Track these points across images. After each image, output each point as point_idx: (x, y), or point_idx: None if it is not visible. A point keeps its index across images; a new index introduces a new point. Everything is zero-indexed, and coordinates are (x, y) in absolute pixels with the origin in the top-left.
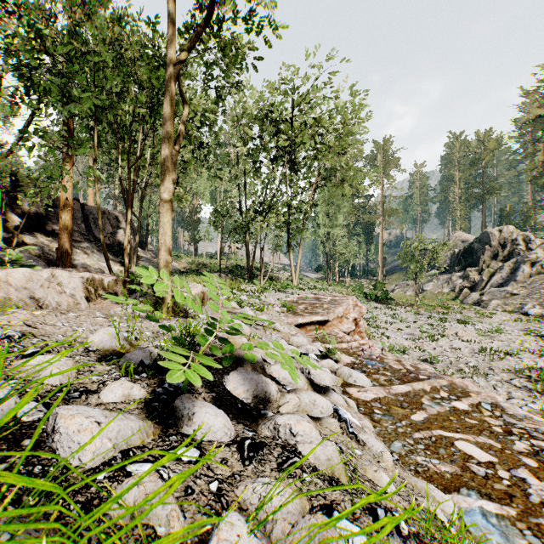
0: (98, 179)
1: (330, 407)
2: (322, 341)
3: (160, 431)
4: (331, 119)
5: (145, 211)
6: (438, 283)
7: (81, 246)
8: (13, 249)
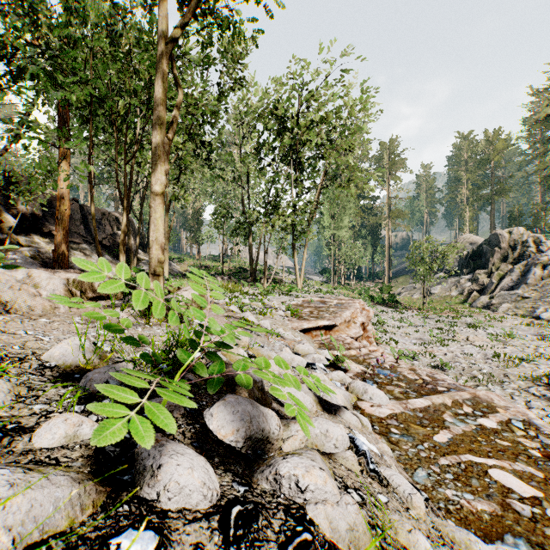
0: (99, 180)
1: (346, 438)
2: (329, 347)
3: (105, 497)
4: (336, 116)
5: (147, 212)
6: (446, 286)
7: (79, 247)
8: (5, 250)
